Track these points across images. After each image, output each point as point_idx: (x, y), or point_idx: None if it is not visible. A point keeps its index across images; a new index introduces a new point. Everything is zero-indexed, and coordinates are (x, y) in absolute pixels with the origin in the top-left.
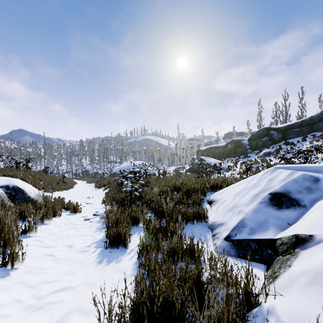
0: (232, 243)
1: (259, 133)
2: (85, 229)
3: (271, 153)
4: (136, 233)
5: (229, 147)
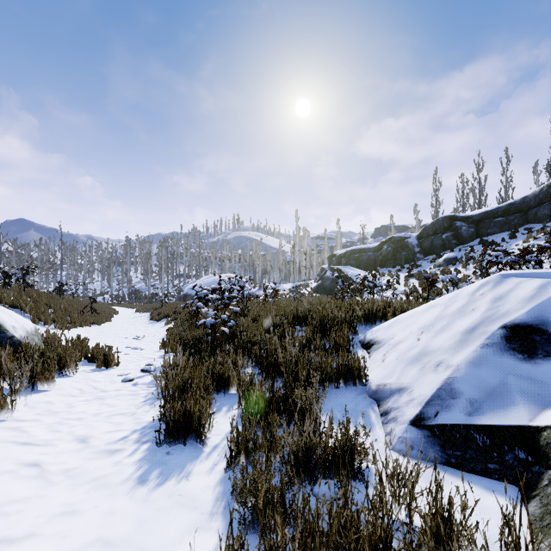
0: (431, 433)
1: (436, 225)
2: (121, 401)
3: (457, 260)
4: (223, 409)
5: (385, 249)
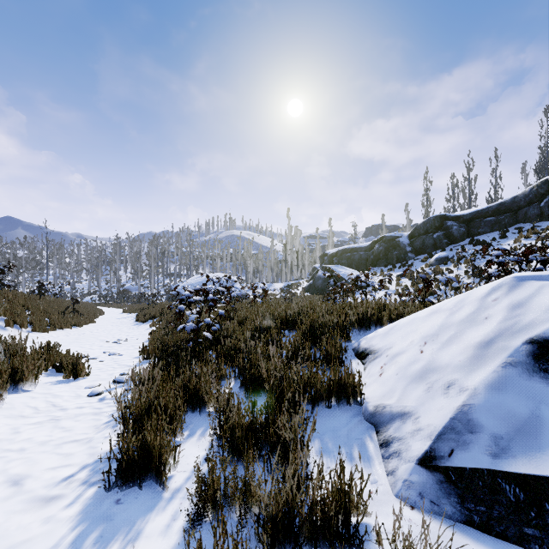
0: (445, 477)
1: (428, 225)
2: (79, 423)
3: (448, 259)
4: (196, 433)
5: (376, 248)
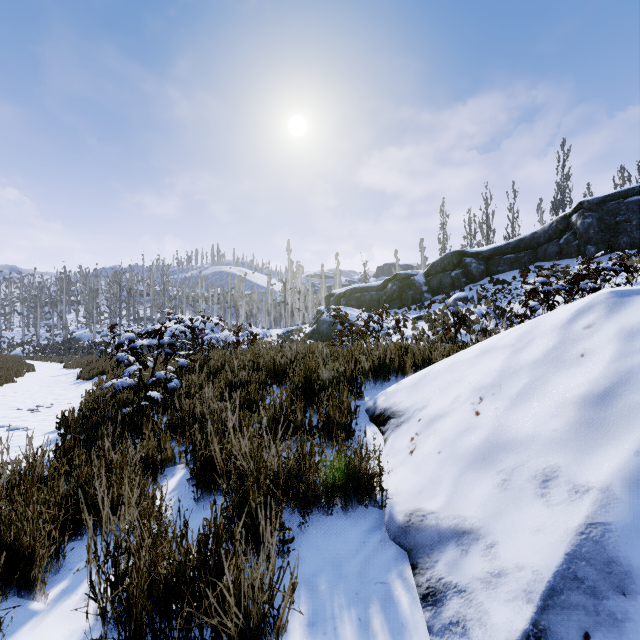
0: None
1: (445, 261)
2: None
3: (468, 300)
4: (80, 585)
5: (389, 288)
